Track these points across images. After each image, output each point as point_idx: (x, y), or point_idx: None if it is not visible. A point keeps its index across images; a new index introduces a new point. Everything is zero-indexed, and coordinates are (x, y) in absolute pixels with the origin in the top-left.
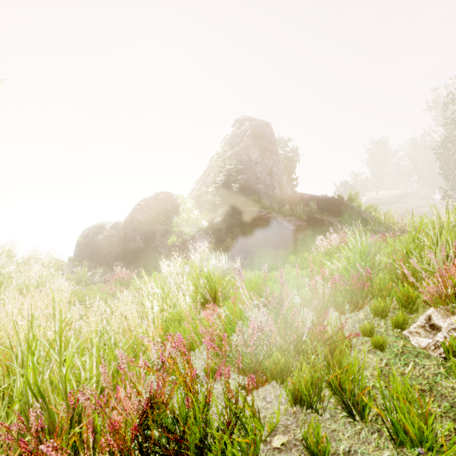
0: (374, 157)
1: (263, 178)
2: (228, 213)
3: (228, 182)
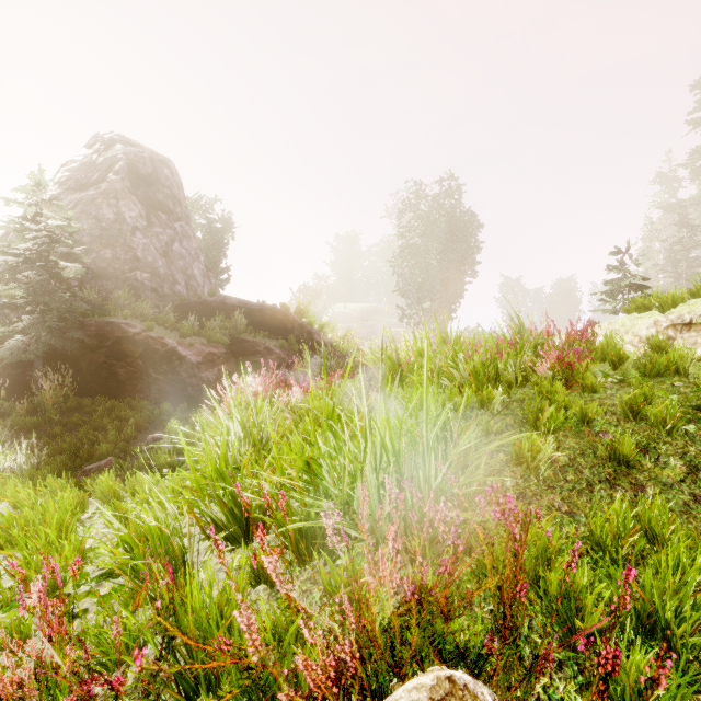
0: (342, 256)
1: (151, 260)
2: (48, 326)
3: (49, 255)
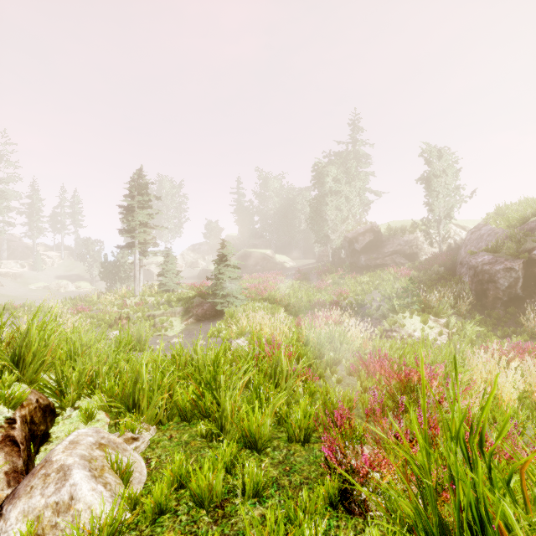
0: None
1: None
2: None
3: None
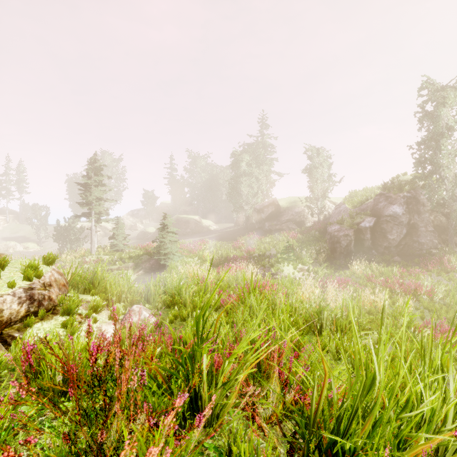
0: None
1: None
2: None
3: None
